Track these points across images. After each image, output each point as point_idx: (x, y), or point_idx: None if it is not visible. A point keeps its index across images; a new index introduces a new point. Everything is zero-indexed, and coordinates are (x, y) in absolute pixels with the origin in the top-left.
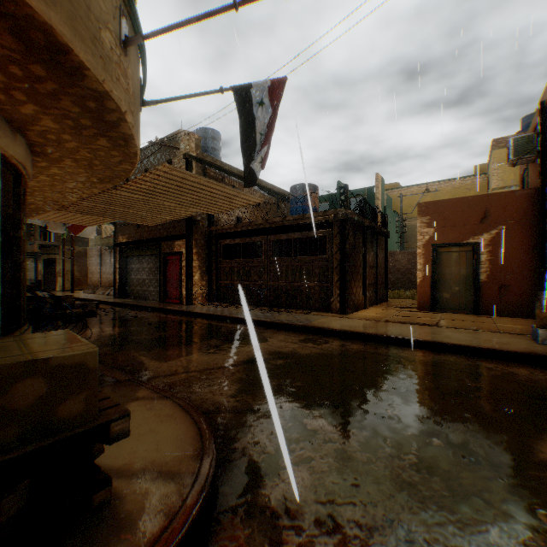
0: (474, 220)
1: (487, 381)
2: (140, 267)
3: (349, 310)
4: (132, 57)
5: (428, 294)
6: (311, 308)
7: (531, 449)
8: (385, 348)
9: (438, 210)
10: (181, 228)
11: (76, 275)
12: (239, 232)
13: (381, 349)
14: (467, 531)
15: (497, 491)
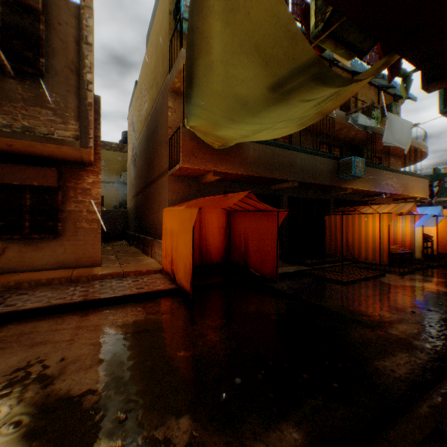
0: None
1: None
2: None
3: None
4: None
5: None
6: None
7: None
8: None
9: None
10: None
11: None
12: None
13: None
14: None
15: None
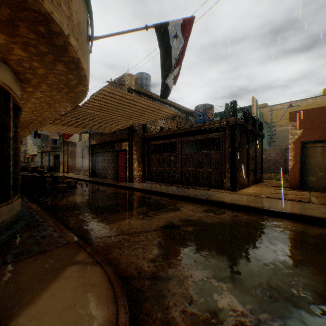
0: None
1: None
2: (103, 159)
3: (237, 188)
4: None
5: (297, 177)
6: (210, 186)
7: None
8: (271, 219)
9: (305, 116)
10: (126, 134)
11: (70, 164)
12: (162, 136)
13: (268, 221)
14: None
15: None
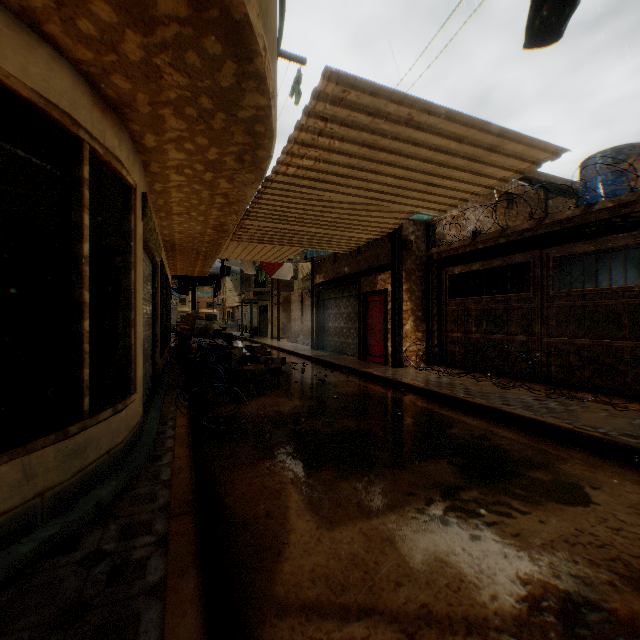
0: None
1: None
2: (337, 313)
3: None
4: None
5: None
6: None
7: None
8: None
9: None
10: (386, 255)
11: (283, 322)
12: (480, 251)
13: None
14: None
15: None
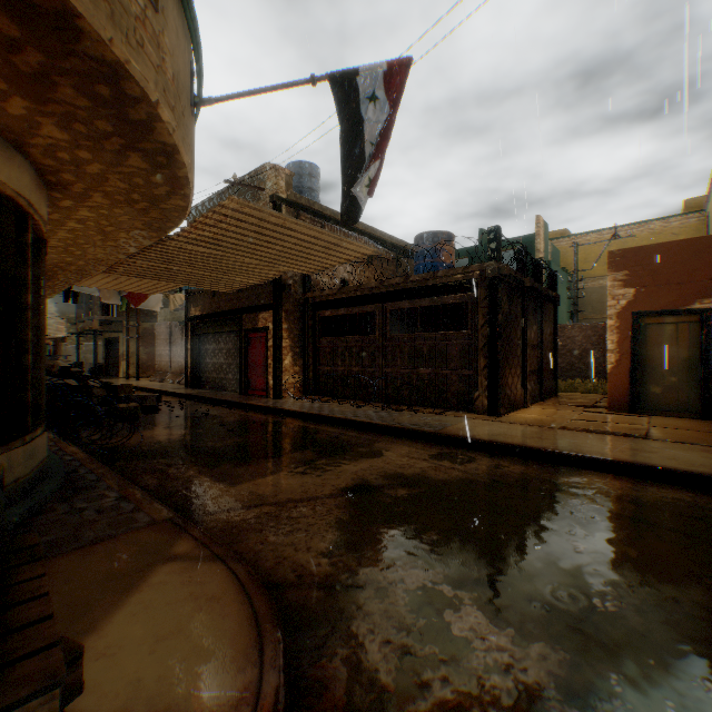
0: (702, 273)
1: None
2: (216, 348)
3: (502, 410)
4: (171, 22)
5: (625, 387)
6: (445, 406)
7: None
8: (567, 473)
9: (642, 261)
10: (267, 296)
11: (142, 358)
12: (344, 300)
13: (561, 476)
14: None
15: None
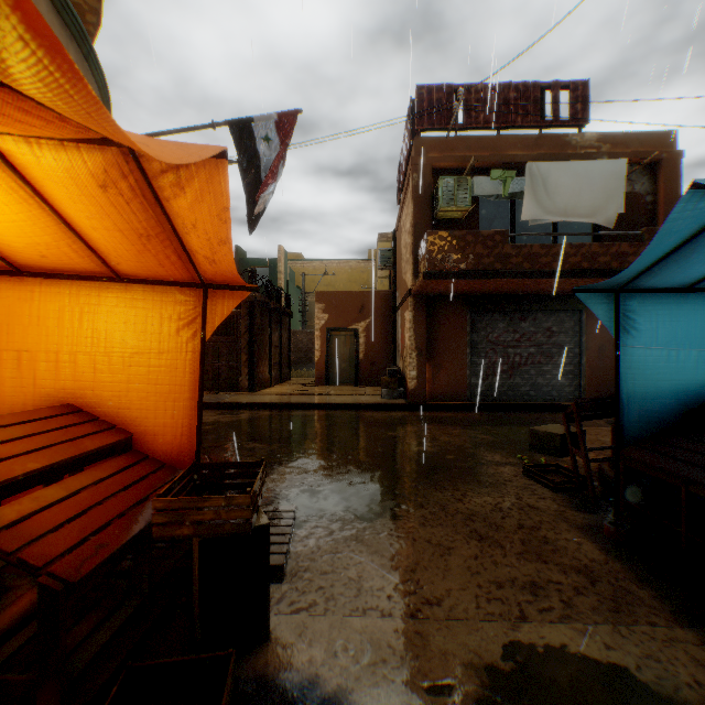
0: (356, 310)
1: (349, 419)
2: None
3: (257, 388)
4: None
5: (324, 371)
6: (218, 389)
7: (356, 436)
8: (291, 411)
9: (332, 300)
10: None
11: None
12: None
13: (287, 413)
14: (323, 456)
15: (338, 448)
